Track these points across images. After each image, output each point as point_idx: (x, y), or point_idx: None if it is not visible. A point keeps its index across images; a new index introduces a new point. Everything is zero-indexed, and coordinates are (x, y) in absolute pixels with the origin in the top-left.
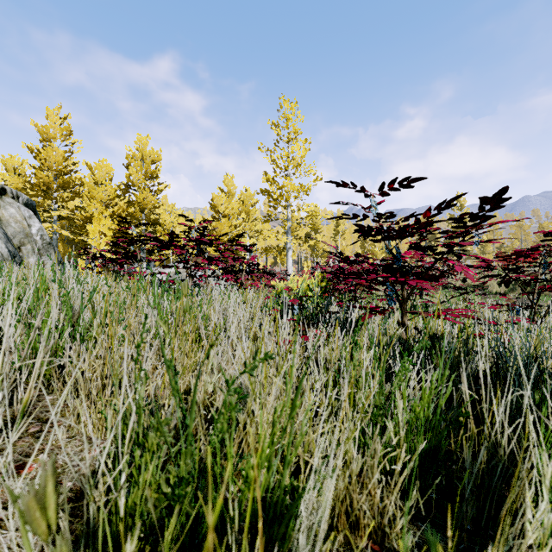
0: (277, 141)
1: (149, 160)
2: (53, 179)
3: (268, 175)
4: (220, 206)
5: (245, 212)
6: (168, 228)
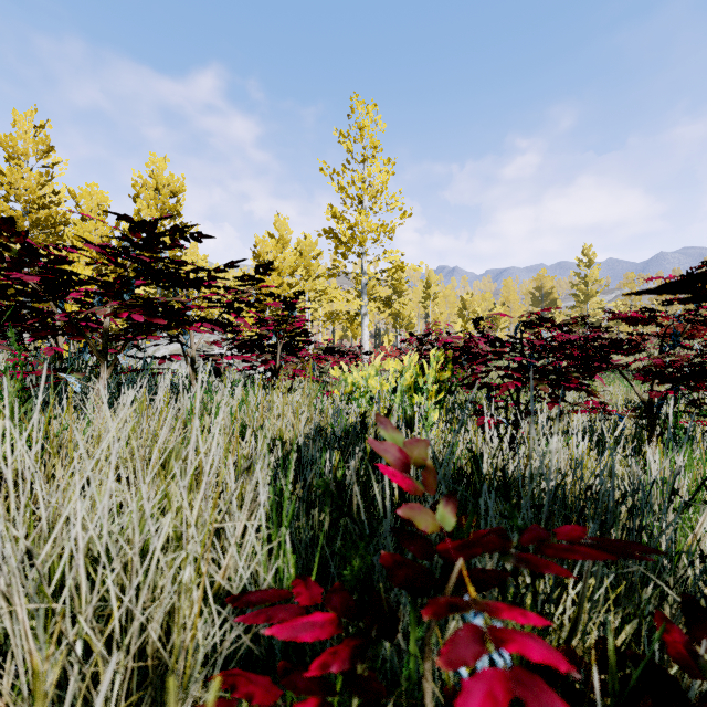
0: (347, 161)
1: (167, 191)
2: (24, 214)
3: (334, 208)
4: (266, 255)
5: (304, 267)
6: None
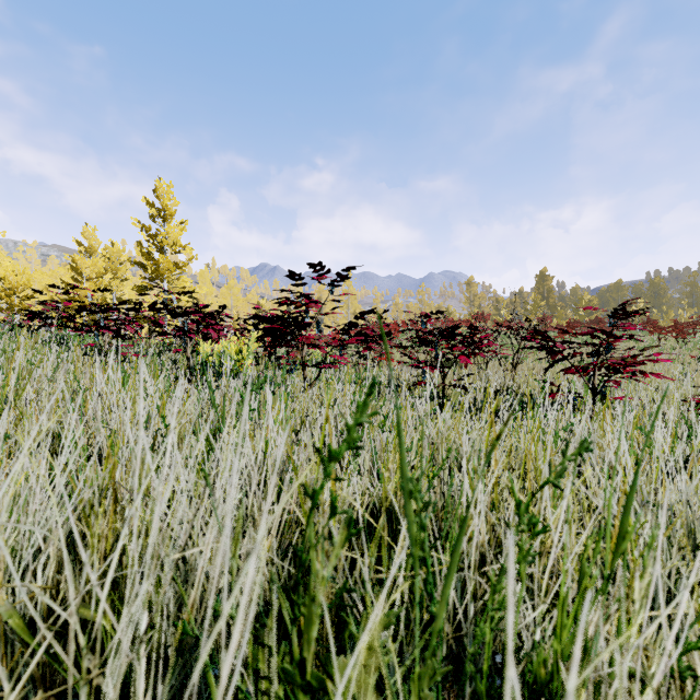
0: (153, 216)
1: None
2: None
3: (143, 251)
4: (84, 269)
5: (112, 270)
6: (13, 288)
